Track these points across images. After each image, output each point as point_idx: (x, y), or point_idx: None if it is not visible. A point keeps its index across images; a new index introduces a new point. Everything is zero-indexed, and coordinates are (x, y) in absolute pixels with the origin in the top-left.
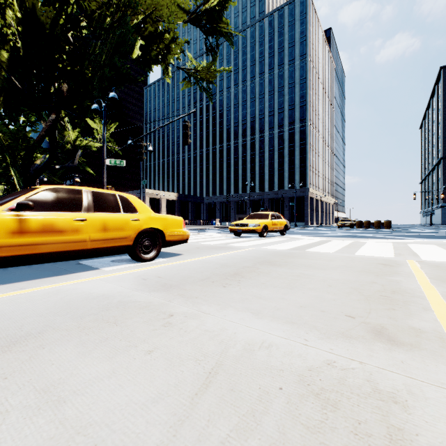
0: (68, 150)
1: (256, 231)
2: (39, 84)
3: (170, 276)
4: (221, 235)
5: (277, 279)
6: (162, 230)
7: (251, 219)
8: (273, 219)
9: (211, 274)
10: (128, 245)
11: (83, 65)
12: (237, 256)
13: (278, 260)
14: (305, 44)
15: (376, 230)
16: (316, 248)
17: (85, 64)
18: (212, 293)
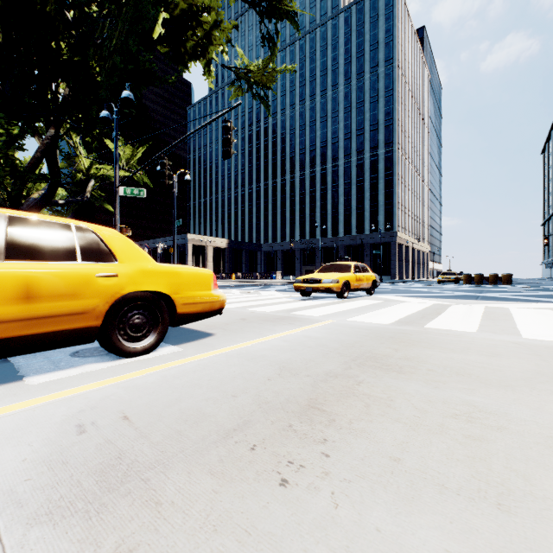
0: (80, 180)
1: (333, 290)
2: (30, 86)
3: (153, 413)
4: (283, 294)
5: (426, 437)
6: (168, 294)
7: (326, 272)
8: (357, 273)
9: (253, 407)
10: (91, 327)
11: (86, 54)
12: (309, 341)
13: (390, 354)
14: (392, 46)
15: (494, 287)
16: (438, 321)
17: (89, 53)
18: (240, 545)
